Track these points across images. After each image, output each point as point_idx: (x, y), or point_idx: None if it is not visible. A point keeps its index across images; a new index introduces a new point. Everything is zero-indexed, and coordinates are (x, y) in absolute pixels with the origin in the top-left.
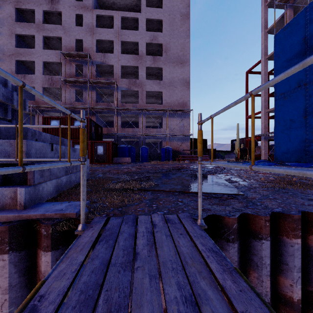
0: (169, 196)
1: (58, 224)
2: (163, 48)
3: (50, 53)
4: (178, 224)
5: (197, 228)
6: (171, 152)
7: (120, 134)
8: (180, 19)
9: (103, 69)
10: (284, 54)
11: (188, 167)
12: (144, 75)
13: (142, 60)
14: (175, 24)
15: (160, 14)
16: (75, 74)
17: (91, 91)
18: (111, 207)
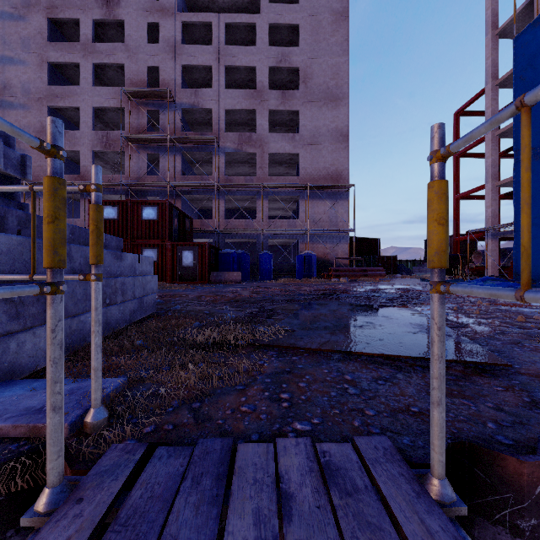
0: (320, 364)
1: (2, 468)
2: (299, 75)
3: (104, 93)
4: (365, 496)
5: (443, 532)
6: (314, 262)
7: (223, 230)
8: (331, 21)
9: (194, 117)
10: (535, 73)
11: (347, 291)
12: (265, 125)
13: (262, 98)
14: (321, 31)
15: (295, 14)
16: (146, 126)
17: (173, 155)
18: (176, 396)
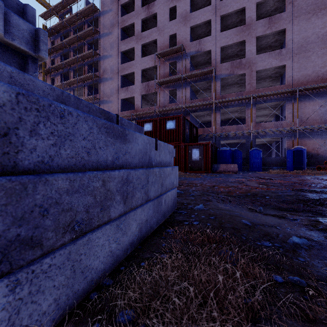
0: None
1: None
2: None
3: (146, 60)
4: None
5: None
6: (305, 155)
7: (219, 134)
8: None
9: (198, 60)
10: None
11: None
12: (253, 50)
13: (251, 29)
14: None
15: None
16: (169, 73)
17: (184, 88)
18: None
